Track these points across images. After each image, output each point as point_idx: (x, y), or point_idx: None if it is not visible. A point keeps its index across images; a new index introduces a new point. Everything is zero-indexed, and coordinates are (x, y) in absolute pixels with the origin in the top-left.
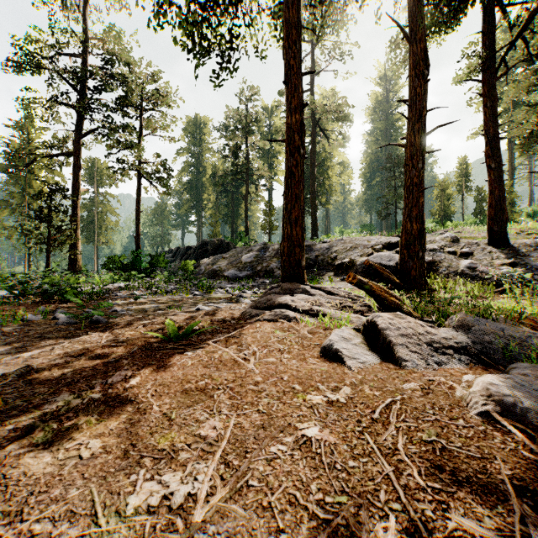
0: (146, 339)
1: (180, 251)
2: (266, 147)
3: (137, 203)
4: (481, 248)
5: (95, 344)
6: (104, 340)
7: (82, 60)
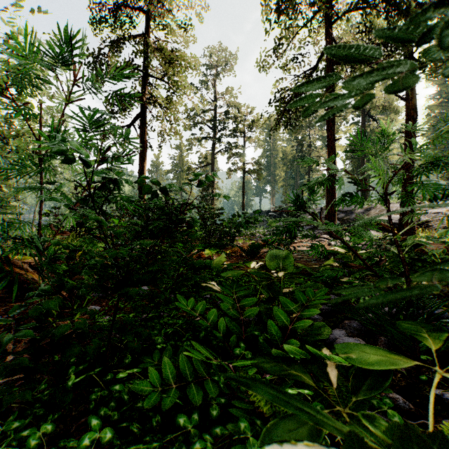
0: None
1: (262, 213)
2: (324, 135)
3: (243, 187)
4: None
5: None
6: None
7: (215, 113)
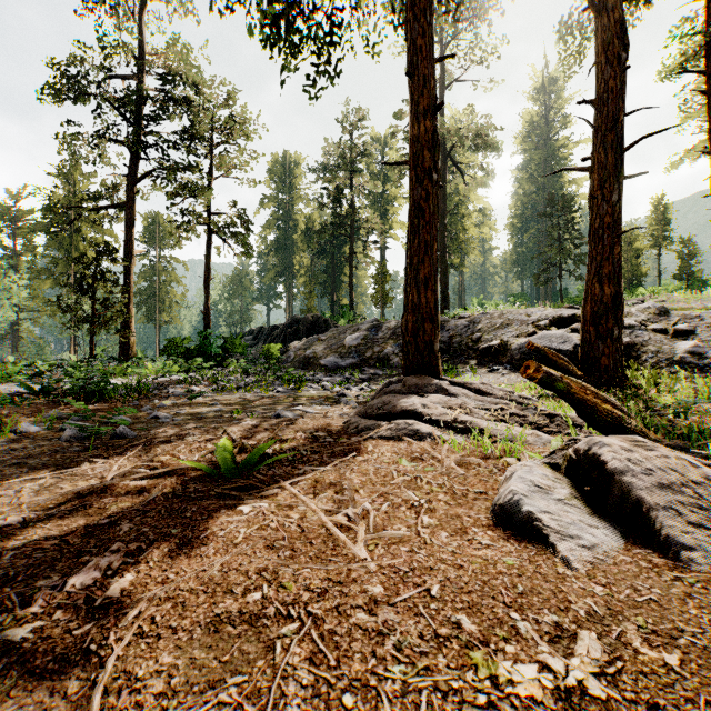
0: (182, 472)
1: (263, 332)
2: (378, 190)
3: (206, 267)
4: (705, 323)
5: (93, 482)
6: (112, 474)
7: (137, 82)
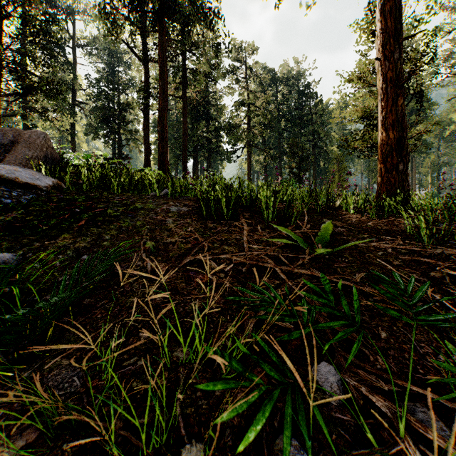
0: None
1: None
2: None
3: None
4: None
5: None
6: None
7: None
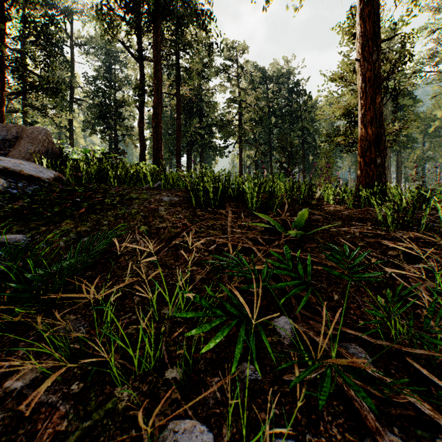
0: None
1: None
2: None
3: None
4: None
5: None
6: None
7: None
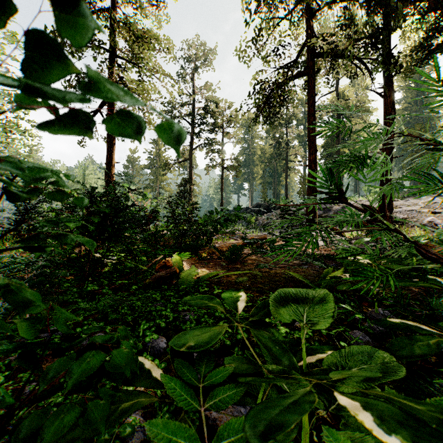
0: None
1: (241, 210)
2: (301, 134)
3: (221, 184)
4: None
5: None
6: None
7: (193, 107)
